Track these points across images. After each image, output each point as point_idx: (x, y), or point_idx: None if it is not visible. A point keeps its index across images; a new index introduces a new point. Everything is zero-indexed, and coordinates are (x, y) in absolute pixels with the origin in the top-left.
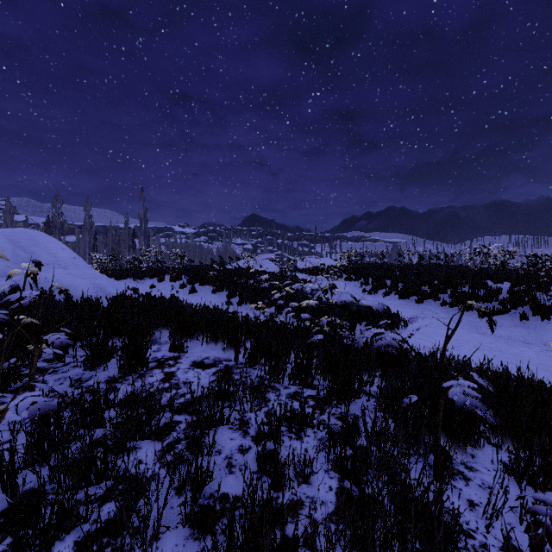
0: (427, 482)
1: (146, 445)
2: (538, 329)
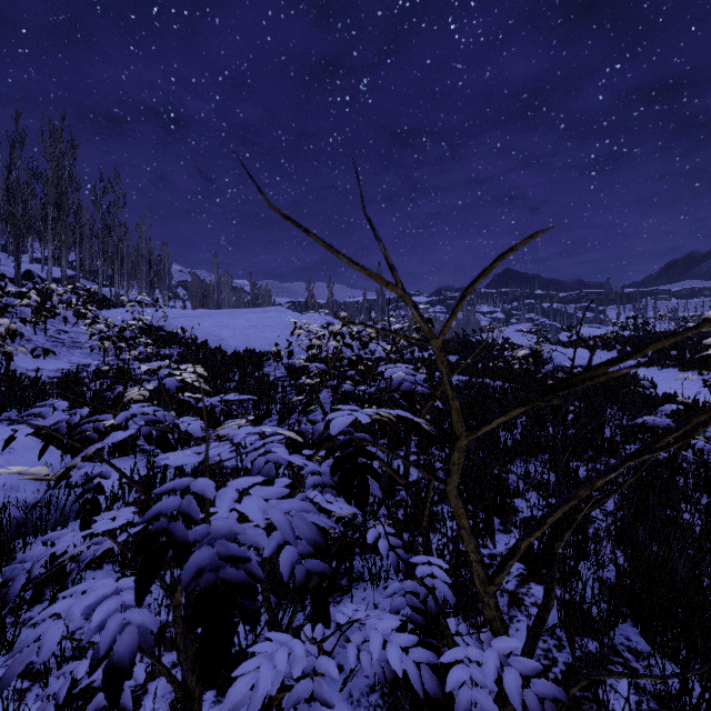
0: None
1: None
2: None
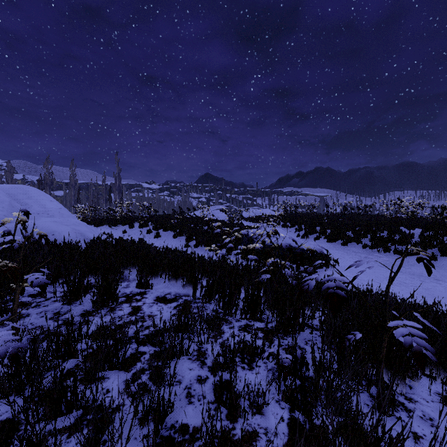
0: (376, 418)
1: (113, 375)
2: (446, 267)
